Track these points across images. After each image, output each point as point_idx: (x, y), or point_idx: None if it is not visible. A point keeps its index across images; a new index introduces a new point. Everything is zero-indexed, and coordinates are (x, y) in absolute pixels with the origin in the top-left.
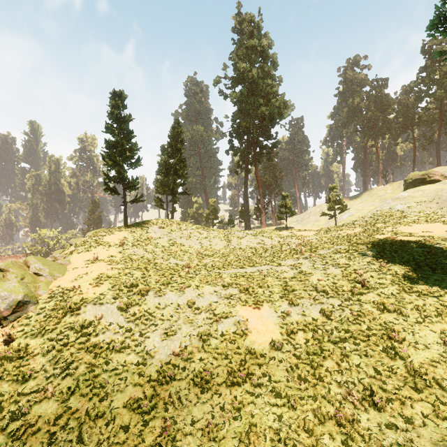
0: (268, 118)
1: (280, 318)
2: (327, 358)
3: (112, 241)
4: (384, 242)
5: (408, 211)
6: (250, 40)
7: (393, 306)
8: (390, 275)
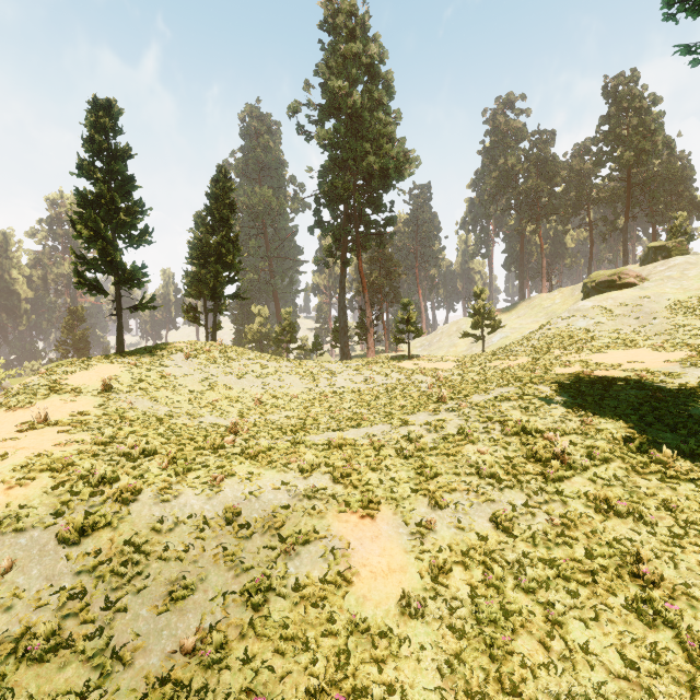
0: (379, 176)
1: (415, 538)
2: (521, 631)
3: (87, 382)
4: (577, 380)
5: (596, 329)
6: (349, 43)
7: (625, 505)
8: (603, 440)
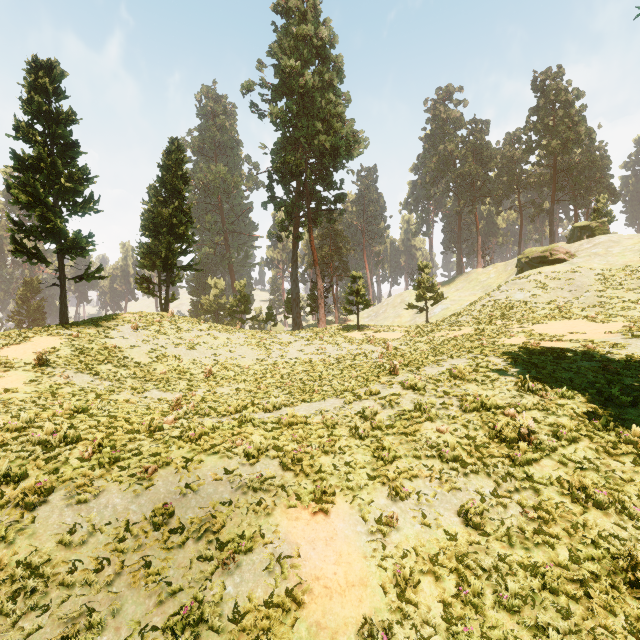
0: (330, 154)
1: (375, 538)
2: None
3: (20, 356)
4: (527, 352)
5: (533, 302)
6: (301, 25)
7: (605, 494)
8: (566, 417)
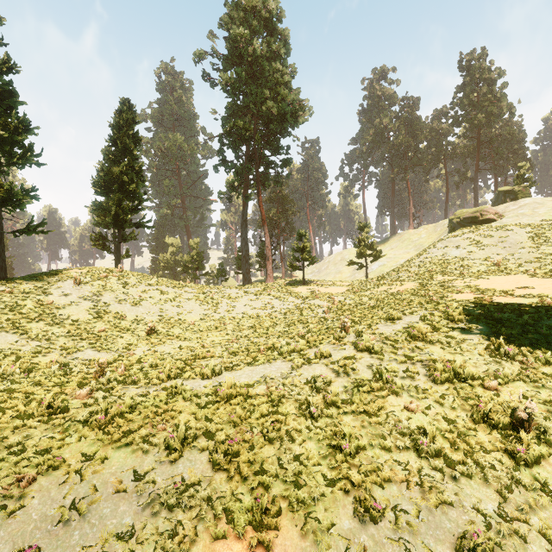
0: (277, 120)
1: None
2: None
3: None
4: (484, 308)
5: (470, 258)
6: None
7: None
8: None
